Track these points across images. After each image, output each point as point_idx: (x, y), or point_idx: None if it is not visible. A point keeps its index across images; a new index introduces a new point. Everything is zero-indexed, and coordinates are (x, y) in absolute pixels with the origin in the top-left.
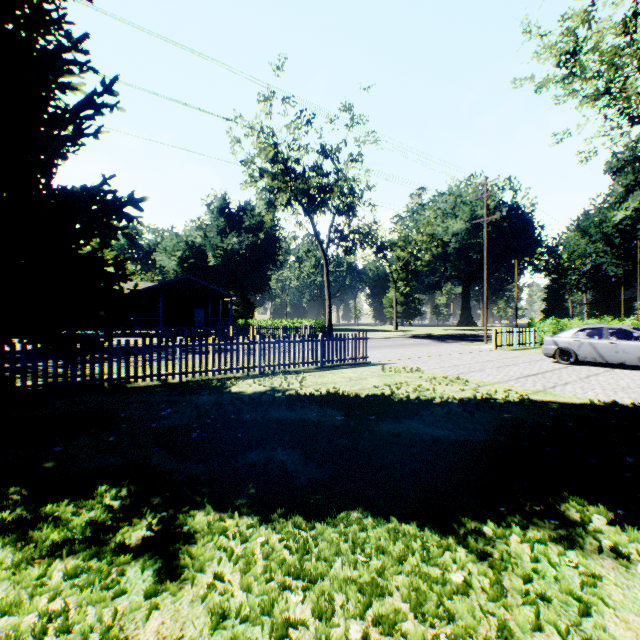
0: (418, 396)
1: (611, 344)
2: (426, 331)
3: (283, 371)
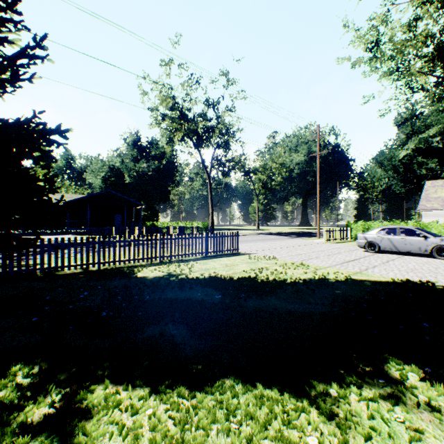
0: (275, 278)
1: (402, 239)
2: (278, 230)
3: (177, 260)
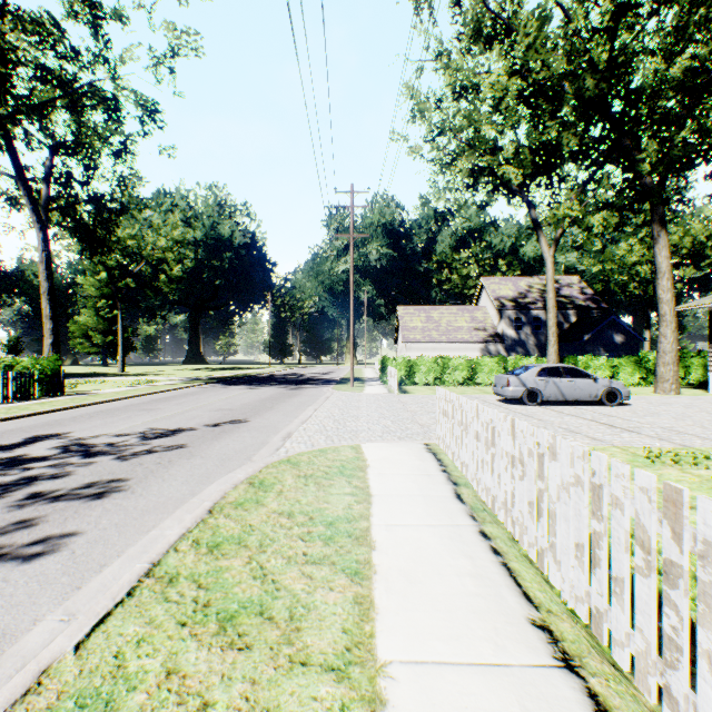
0: None
1: (571, 382)
2: (181, 372)
3: None
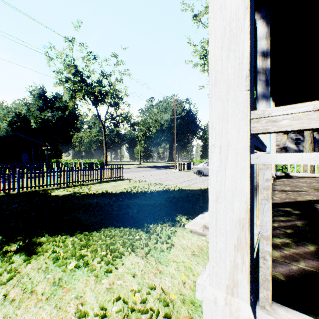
0: (141, 191)
1: None
2: (153, 164)
3: (80, 185)
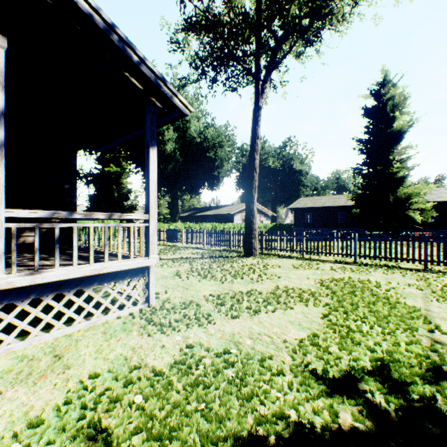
0: None
1: None
2: None
3: None
